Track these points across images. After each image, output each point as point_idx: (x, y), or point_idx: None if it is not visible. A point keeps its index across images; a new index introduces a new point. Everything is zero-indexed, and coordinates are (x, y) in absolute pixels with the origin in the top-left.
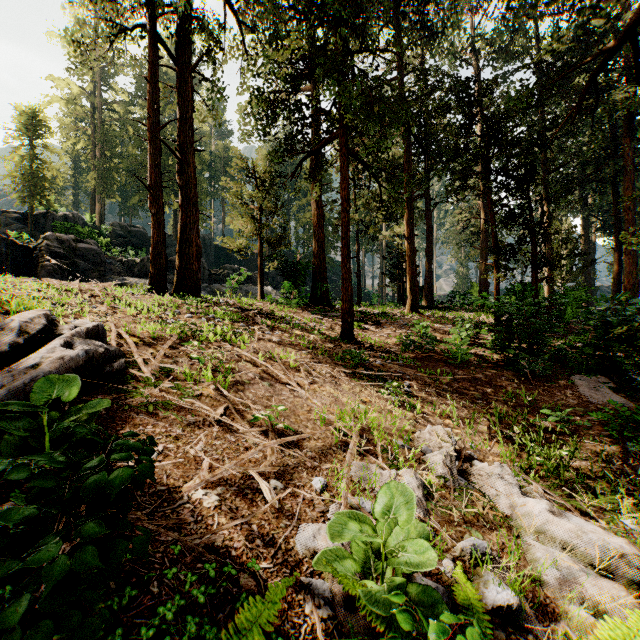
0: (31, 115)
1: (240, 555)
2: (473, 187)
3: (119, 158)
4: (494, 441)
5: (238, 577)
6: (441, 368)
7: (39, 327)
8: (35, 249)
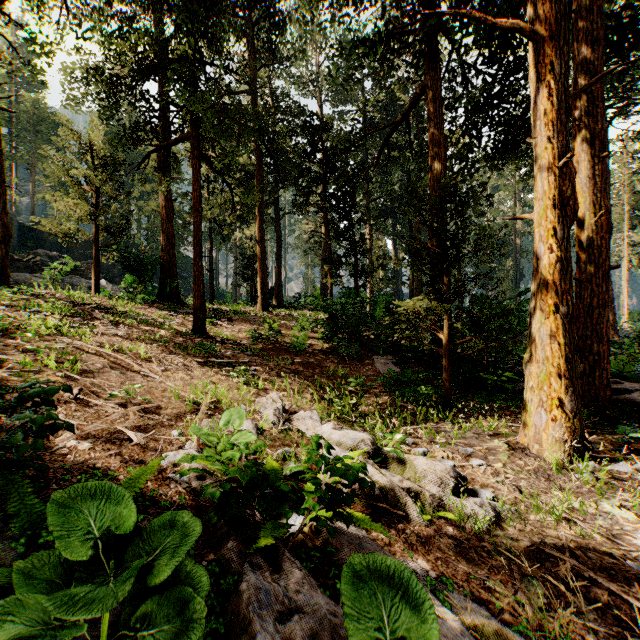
0: None
1: (118, 469)
2: (313, 205)
3: None
4: (314, 402)
5: (119, 478)
6: (283, 356)
7: None
8: None
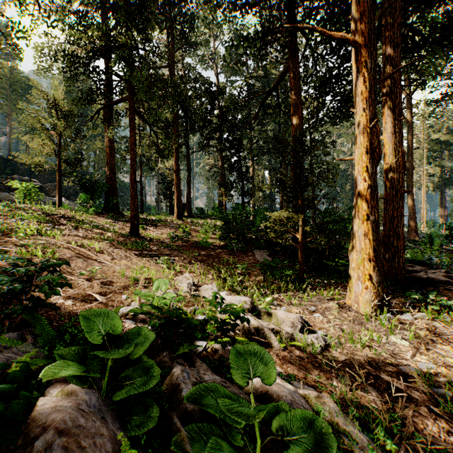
0: None
1: None
2: (213, 146)
3: None
4: (214, 280)
5: None
6: (193, 250)
7: None
8: None
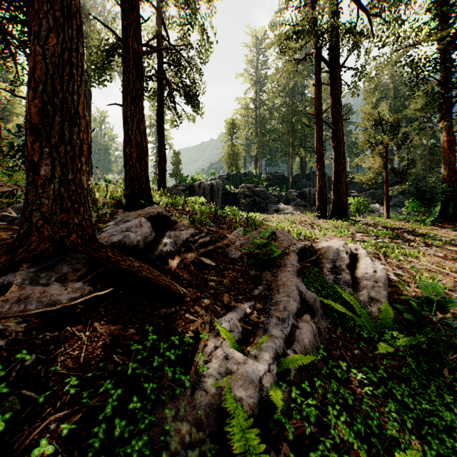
0: (231, 123)
1: None
2: None
3: (269, 132)
4: None
5: None
6: None
7: (348, 249)
8: (237, 194)
